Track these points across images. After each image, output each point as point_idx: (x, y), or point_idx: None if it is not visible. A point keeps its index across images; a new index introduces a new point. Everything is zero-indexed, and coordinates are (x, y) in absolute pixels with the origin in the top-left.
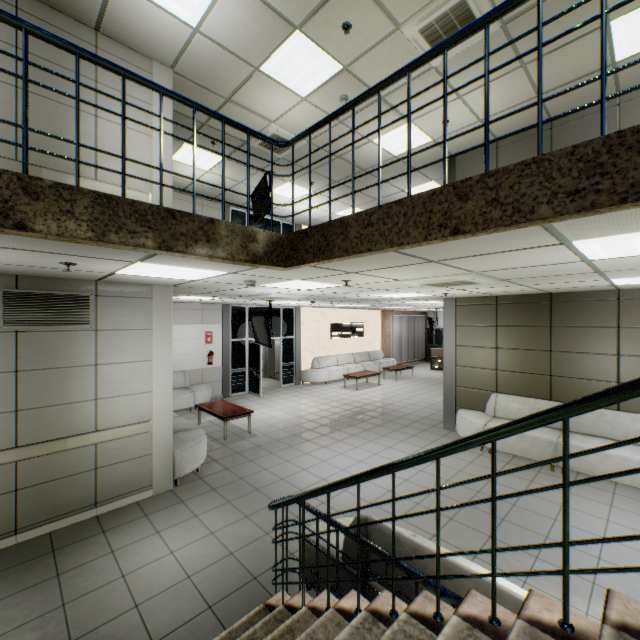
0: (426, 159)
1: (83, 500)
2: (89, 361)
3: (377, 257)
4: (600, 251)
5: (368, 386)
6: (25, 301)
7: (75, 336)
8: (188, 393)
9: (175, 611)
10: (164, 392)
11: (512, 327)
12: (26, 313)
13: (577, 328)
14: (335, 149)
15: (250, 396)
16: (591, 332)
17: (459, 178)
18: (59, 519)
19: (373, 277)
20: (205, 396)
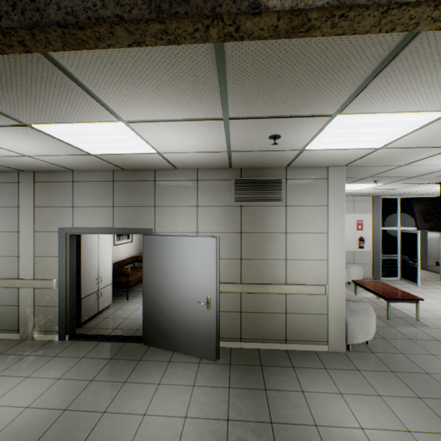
0: None
1: (277, 334)
2: (281, 229)
3: None
4: None
5: None
6: (245, 185)
7: (272, 210)
8: None
9: None
10: (337, 262)
11: None
12: (245, 193)
13: None
14: None
15: (403, 283)
16: None
17: None
18: (263, 341)
19: None
20: (357, 274)
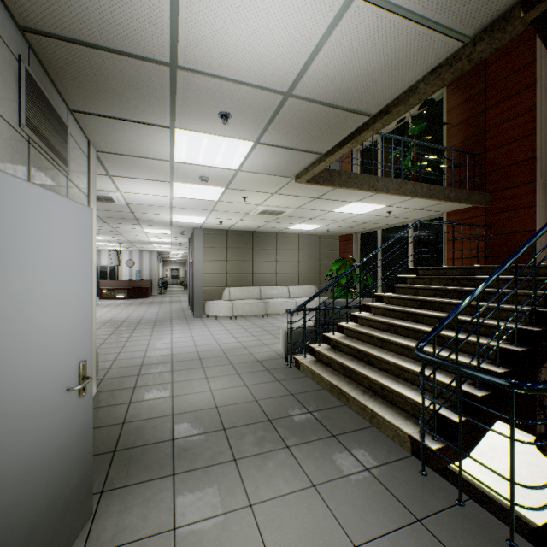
0: None
1: None
2: None
3: (319, 190)
4: (345, 208)
5: None
6: (37, 97)
7: (58, 177)
8: None
9: (273, 389)
10: (94, 276)
11: (236, 248)
12: (38, 117)
13: (263, 249)
14: None
15: None
16: (268, 251)
17: None
18: None
19: (263, 199)
20: None
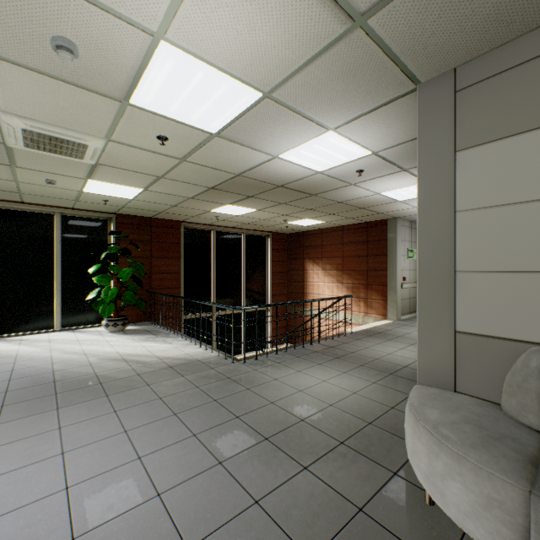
0: None
1: None
2: None
3: None
4: None
5: None
6: None
7: None
8: None
9: None
10: None
11: None
12: None
13: None
14: None
15: None
16: None
17: None
18: None
19: None
20: None
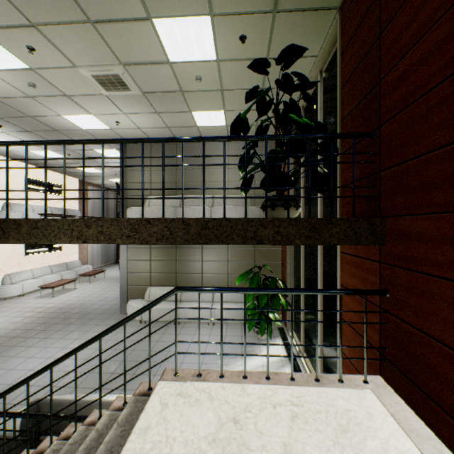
0: (108, 137)
1: None
2: None
3: None
4: None
5: (65, 292)
6: None
7: None
8: None
9: None
10: None
11: (159, 248)
12: None
13: (187, 248)
14: (26, 111)
15: None
16: (193, 250)
17: (130, 155)
18: None
19: None
20: None
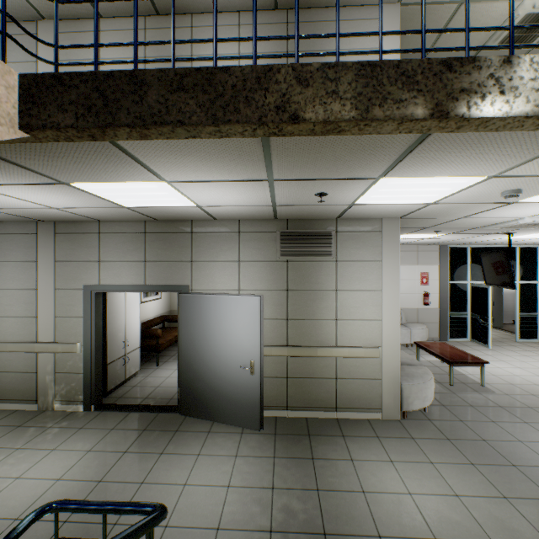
0: None
1: (327, 401)
2: (331, 287)
3: None
4: None
5: None
6: (291, 238)
7: (321, 265)
8: (404, 329)
9: None
10: (391, 322)
11: None
12: (292, 247)
13: None
14: None
15: (473, 344)
16: None
17: None
18: (311, 410)
19: None
20: (421, 335)
